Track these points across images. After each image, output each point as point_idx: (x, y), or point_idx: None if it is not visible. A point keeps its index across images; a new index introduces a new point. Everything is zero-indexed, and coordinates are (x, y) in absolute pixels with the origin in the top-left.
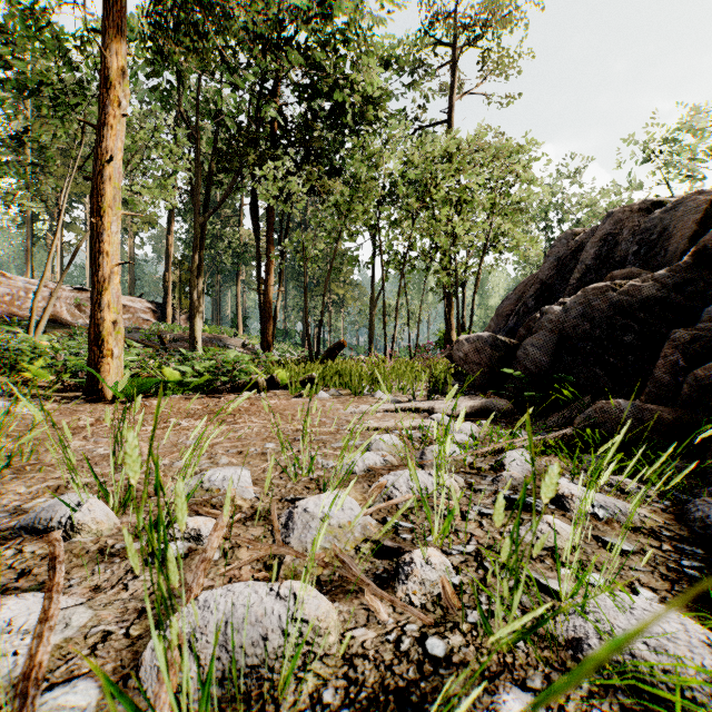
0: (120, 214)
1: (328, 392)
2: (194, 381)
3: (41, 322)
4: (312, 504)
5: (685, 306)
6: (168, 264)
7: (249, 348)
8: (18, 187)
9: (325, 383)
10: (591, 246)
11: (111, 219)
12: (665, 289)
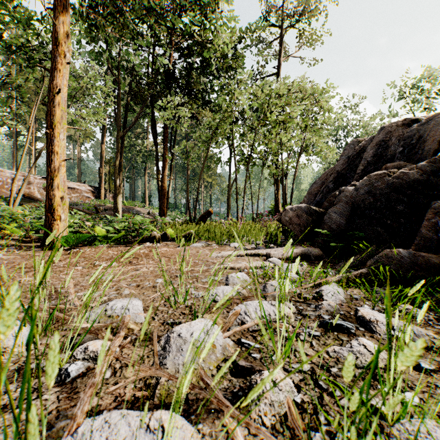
0: (66, 127)
1: (201, 242)
2: (114, 235)
3: (18, 198)
4: (184, 330)
5: None
6: (102, 162)
7: (152, 215)
8: (1, 111)
9: (199, 237)
10: (370, 148)
11: (60, 131)
12: (425, 175)
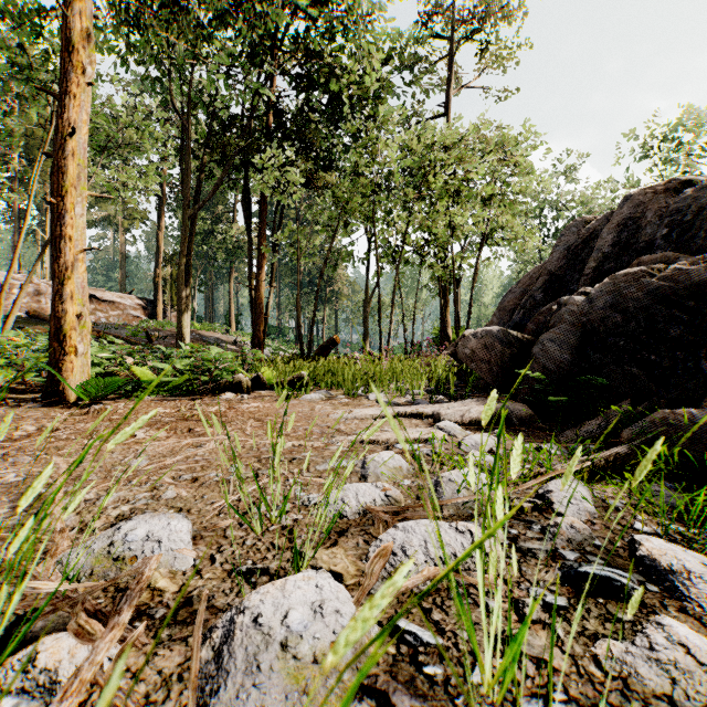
0: (86, 194)
1: (319, 392)
2: (172, 380)
3: (11, 316)
4: (269, 606)
5: None
6: (159, 260)
7: (241, 346)
8: None
9: (316, 382)
10: (608, 232)
11: (76, 200)
12: None
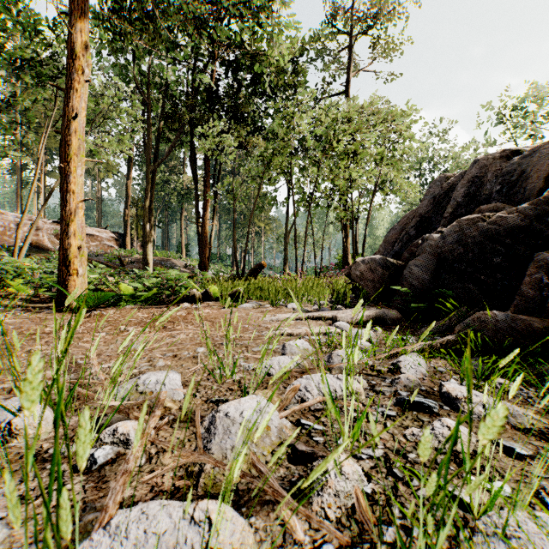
0: (84, 160)
1: (251, 303)
2: (144, 294)
3: (24, 247)
4: (232, 409)
5: (546, 233)
6: (127, 203)
7: (190, 268)
8: (4, 140)
9: (249, 296)
10: (461, 186)
11: (77, 164)
12: (528, 219)
